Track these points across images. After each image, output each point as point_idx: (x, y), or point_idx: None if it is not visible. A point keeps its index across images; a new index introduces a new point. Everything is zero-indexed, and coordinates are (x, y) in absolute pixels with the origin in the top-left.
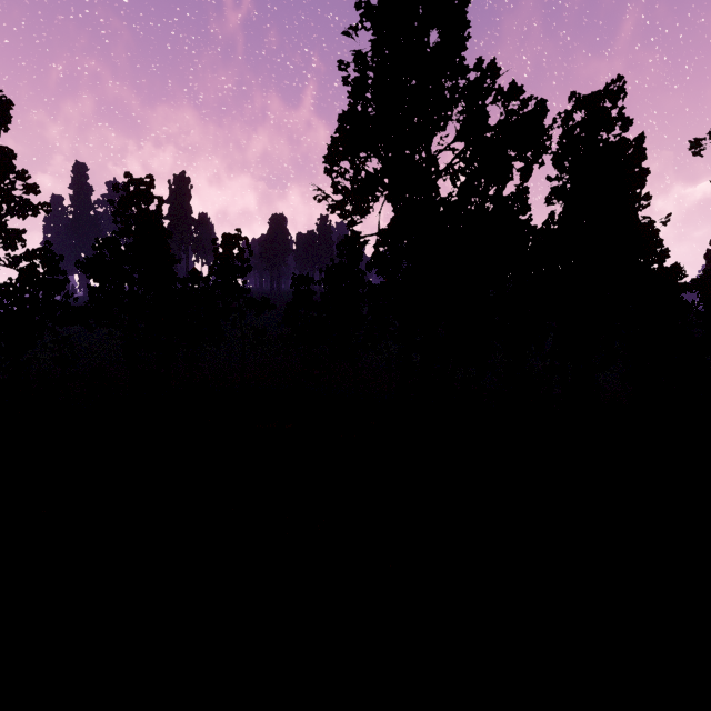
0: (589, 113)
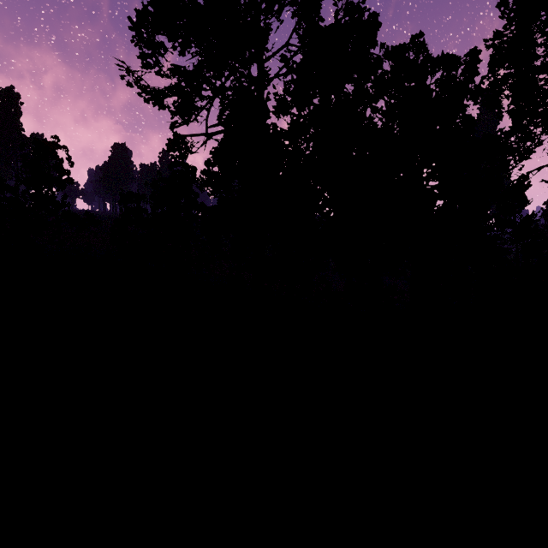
0: (397, 62)
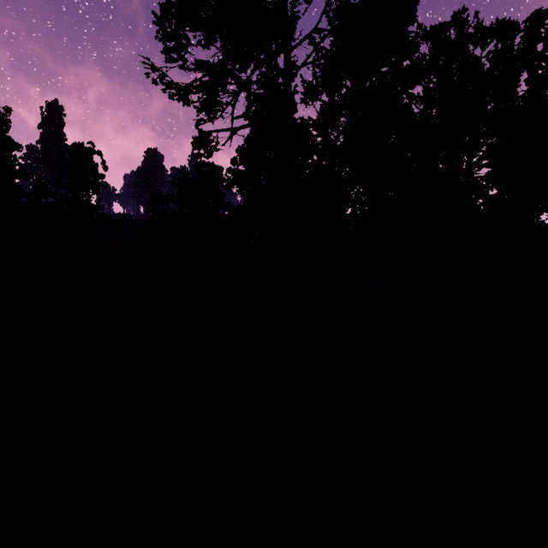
0: (436, 43)
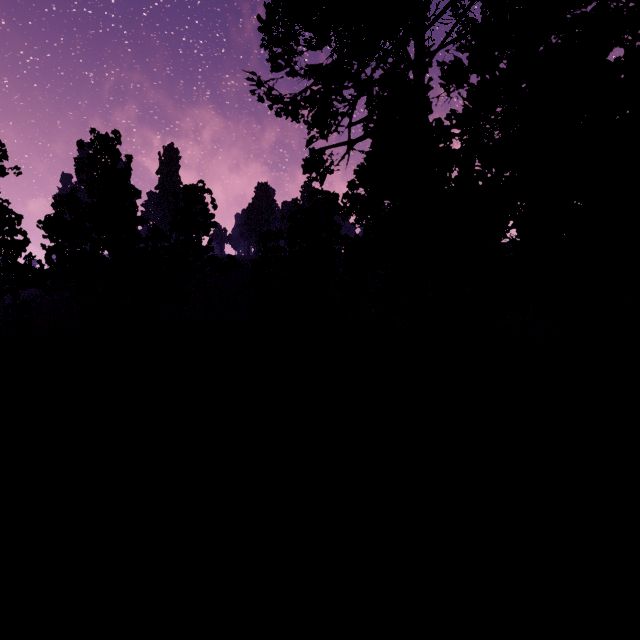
0: None
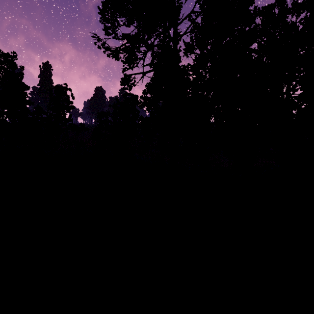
0: (265, 17)
